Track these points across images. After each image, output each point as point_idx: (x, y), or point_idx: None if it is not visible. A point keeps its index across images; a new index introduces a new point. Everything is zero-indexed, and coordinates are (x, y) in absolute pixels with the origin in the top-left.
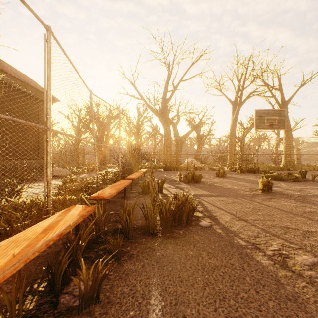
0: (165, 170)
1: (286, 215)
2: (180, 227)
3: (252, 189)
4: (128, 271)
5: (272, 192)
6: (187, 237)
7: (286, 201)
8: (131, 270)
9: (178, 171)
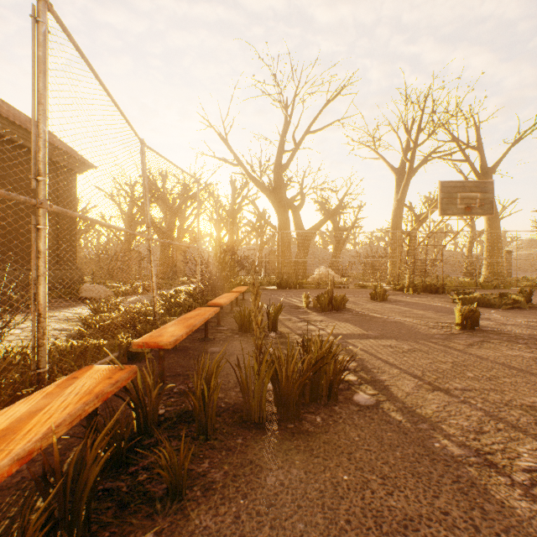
0: (279, 287)
1: (523, 380)
2: (314, 408)
3: (441, 322)
4: (200, 535)
5: (479, 328)
6: (332, 433)
7: (512, 348)
8: (208, 532)
9: (302, 290)
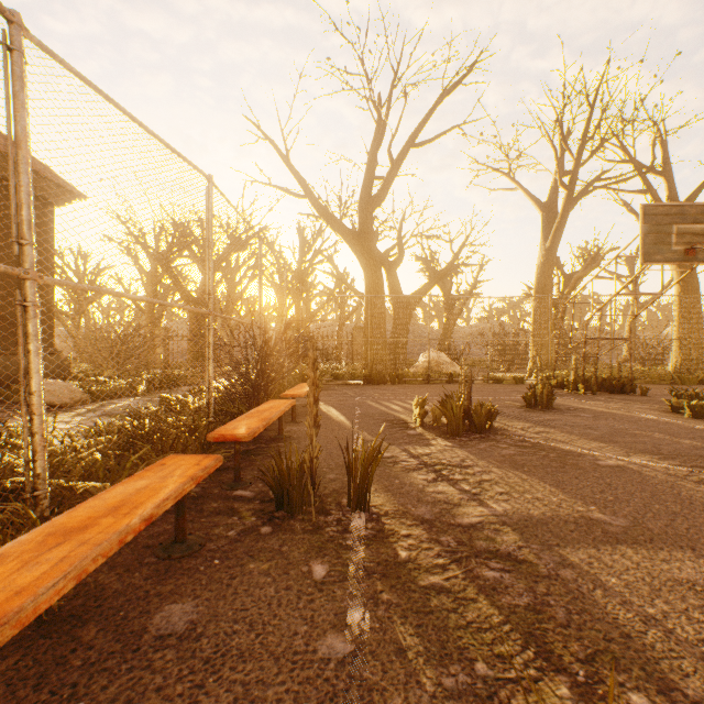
0: (368, 382)
1: None
2: None
3: None
4: None
5: None
6: None
7: None
8: None
9: (403, 386)
